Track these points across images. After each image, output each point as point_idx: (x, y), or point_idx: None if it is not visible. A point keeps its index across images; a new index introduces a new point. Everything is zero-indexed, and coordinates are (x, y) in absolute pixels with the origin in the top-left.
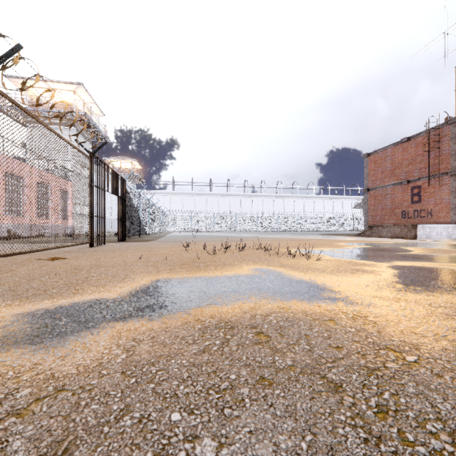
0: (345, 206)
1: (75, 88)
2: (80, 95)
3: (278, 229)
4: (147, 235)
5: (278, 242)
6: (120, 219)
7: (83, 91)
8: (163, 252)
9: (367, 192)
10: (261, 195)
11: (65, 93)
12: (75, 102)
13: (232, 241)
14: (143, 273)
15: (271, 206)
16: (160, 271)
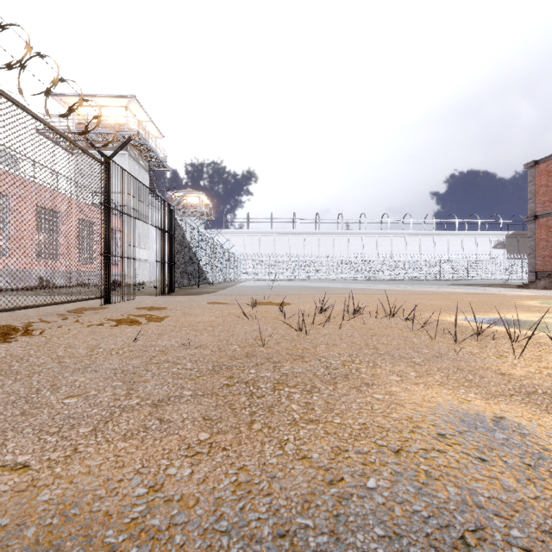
0: (481, 245)
1: (127, 103)
2: (133, 112)
3: (385, 277)
4: (211, 285)
5: (407, 298)
6: (163, 262)
7: (136, 106)
8: (204, 319)
9: (533, 221)
10: (360, 233)
11: (116, 111)
12: (127, 120)
13: (328, 296)
14: (32, 439)
15: (374, 247)
16: (111, 420)
